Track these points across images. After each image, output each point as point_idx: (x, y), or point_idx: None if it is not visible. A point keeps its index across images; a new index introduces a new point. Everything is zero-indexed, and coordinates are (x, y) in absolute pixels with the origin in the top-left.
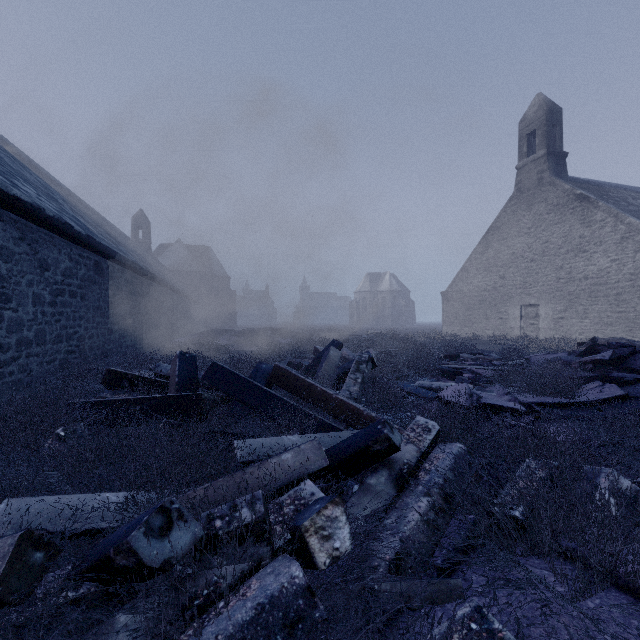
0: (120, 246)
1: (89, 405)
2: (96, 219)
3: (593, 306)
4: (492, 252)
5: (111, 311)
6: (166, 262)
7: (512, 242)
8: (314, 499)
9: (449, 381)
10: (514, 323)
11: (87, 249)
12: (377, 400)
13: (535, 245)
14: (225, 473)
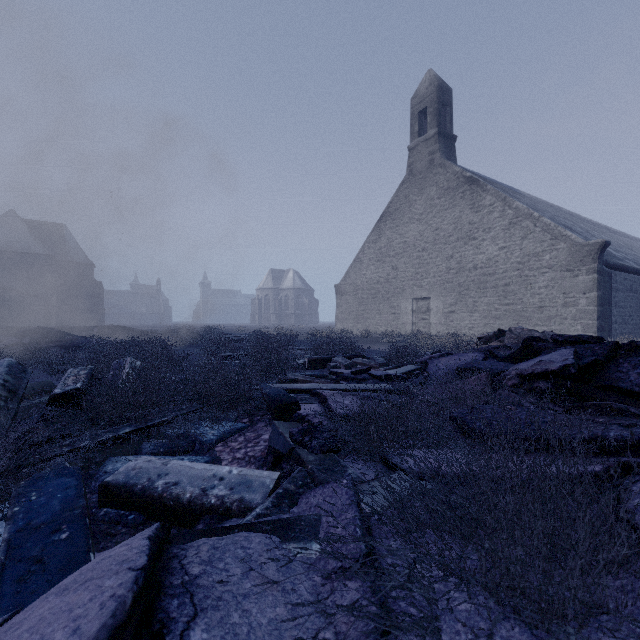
0: None
1: None
2: None
3: (482, 298)
4: (385, 240)
5: None
6: None
7: (404, 229)
8: None
9: (268, 428)
10: (406, 318)
11: None
12: None
13: (426, 233)
14: None
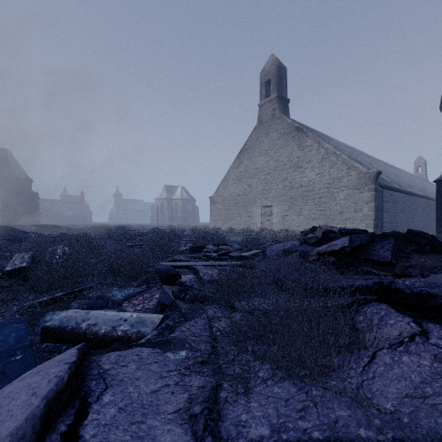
0: None
1: None
2: None
3: (305, 206)
4: (243, 167)
5: None
6: None
7: (256, 160)
8: None
9: (159, 291)
10: (257, 219)
11: None
12: None
13: (270, 162)
14: None
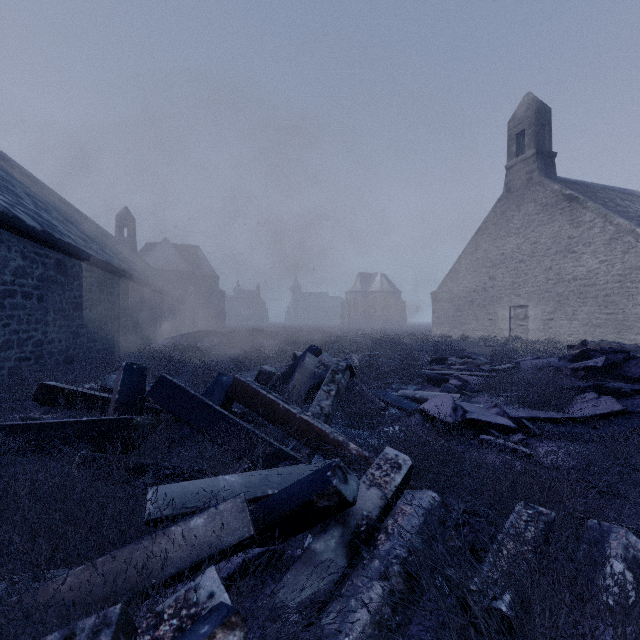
0: (93, 244)
1: (4, 430)
2: (74, 216)
3: (582, 307)
4: (481, 253)
5: (77, 313)
6: (153, 261)
7: (501, 243)
8: (211, 606)
9: (435, 389)
10: (503, 324)
11: (46, 246)
12: (353, 414)
13: (524, 246)
14: (117, 543)
